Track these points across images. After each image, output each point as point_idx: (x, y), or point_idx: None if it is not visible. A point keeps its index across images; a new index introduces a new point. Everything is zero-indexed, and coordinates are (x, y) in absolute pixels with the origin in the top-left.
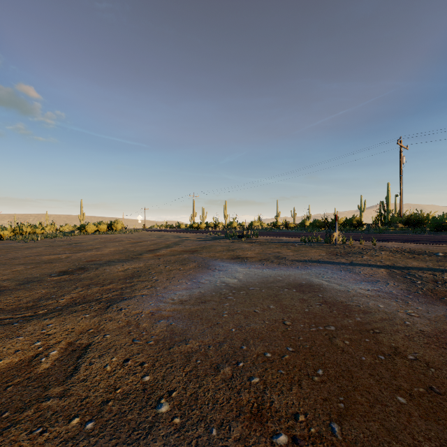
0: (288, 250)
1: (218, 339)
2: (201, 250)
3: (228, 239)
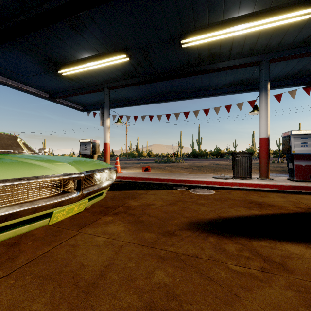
0: None
1: None
2: None
3: None
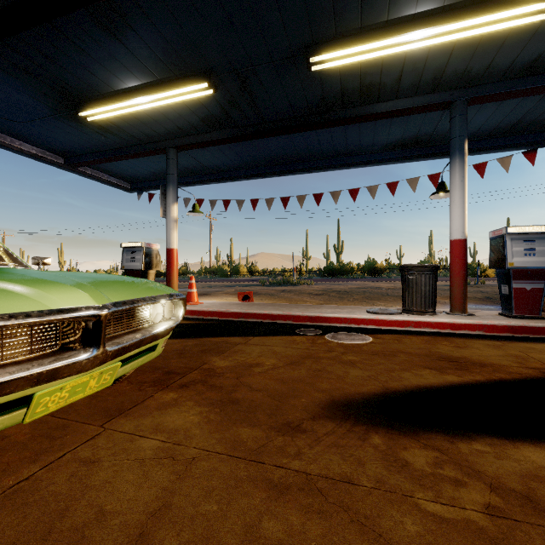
0: None
1: None
2: None
3: None
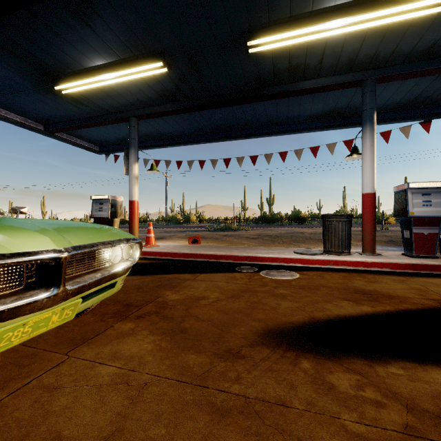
0: None
1: None
2: None
3: None
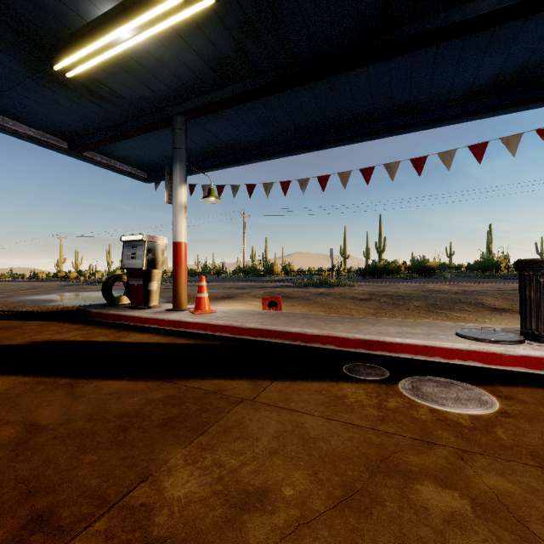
0: (115, 287)
1: (46, 299)
2: (54, 290)
3: (87, 285)
